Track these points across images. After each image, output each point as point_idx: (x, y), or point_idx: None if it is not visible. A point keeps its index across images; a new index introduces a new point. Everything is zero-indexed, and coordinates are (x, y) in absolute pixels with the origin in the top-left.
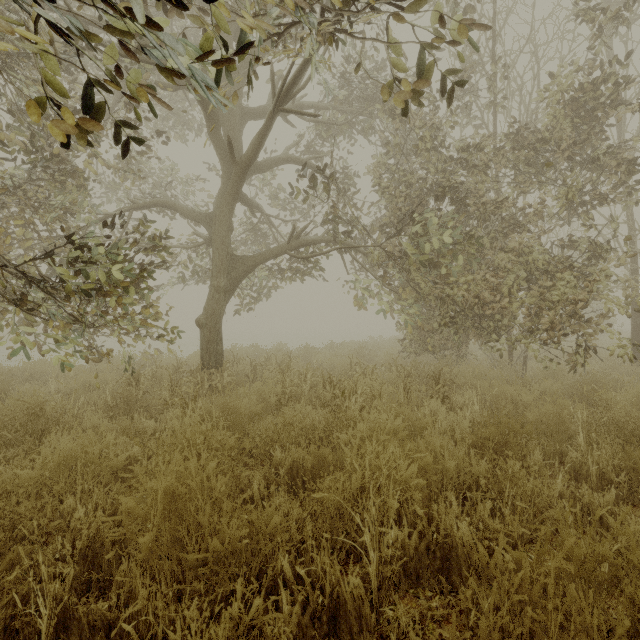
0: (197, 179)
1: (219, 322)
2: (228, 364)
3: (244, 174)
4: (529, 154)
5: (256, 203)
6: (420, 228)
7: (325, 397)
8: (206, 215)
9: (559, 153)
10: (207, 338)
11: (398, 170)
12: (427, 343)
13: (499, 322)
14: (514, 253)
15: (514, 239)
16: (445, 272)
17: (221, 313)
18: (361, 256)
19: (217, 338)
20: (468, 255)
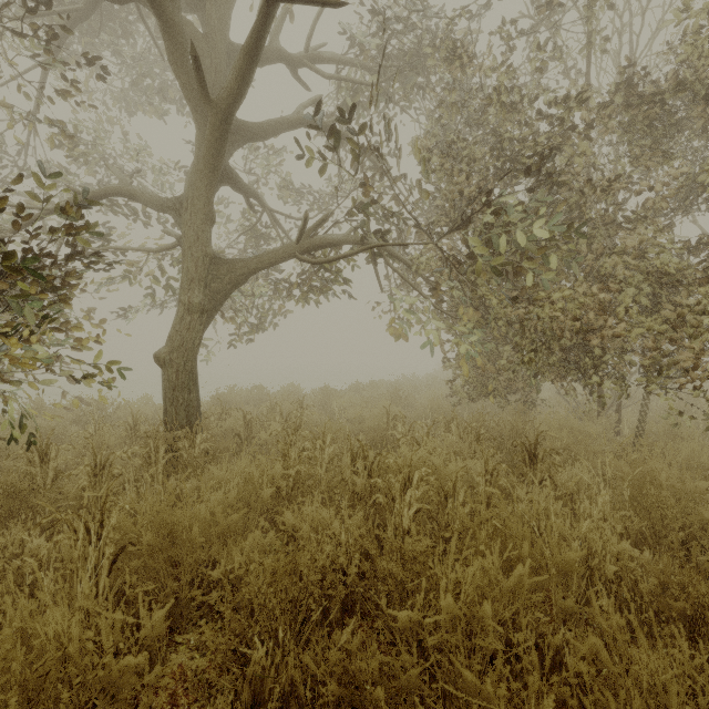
0: (178, 166)
1: (192, 358)
2: (212, 418)
3: (225, 124)
4: (653, 110)
5: (254, 192)
6: (493, 219)
7: (355, 483)
8: (174, 198)
9: (702, 106)
10: (172, 382)
11: (456, 139)
12: (487, 385)
13: (599, 357)
14: (633, 255)
15: (630, 236)
16: (528, 284)
17: (195, 344)
18: (401, 266)
19: (189, 382)
20: (559, 260)
